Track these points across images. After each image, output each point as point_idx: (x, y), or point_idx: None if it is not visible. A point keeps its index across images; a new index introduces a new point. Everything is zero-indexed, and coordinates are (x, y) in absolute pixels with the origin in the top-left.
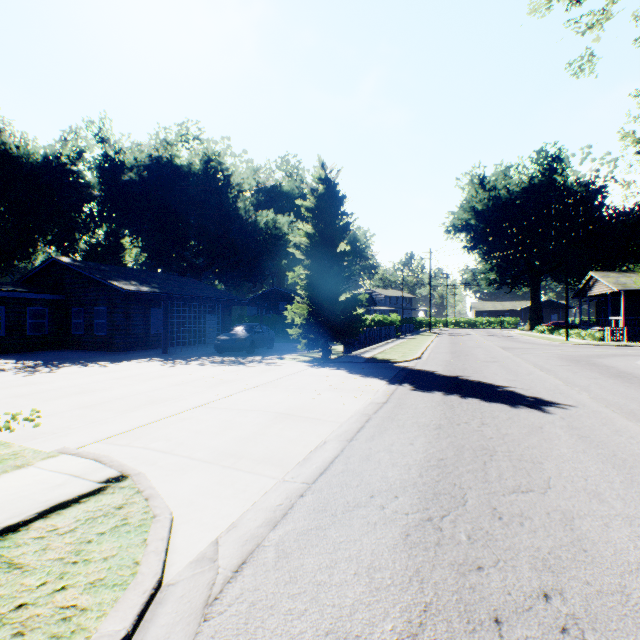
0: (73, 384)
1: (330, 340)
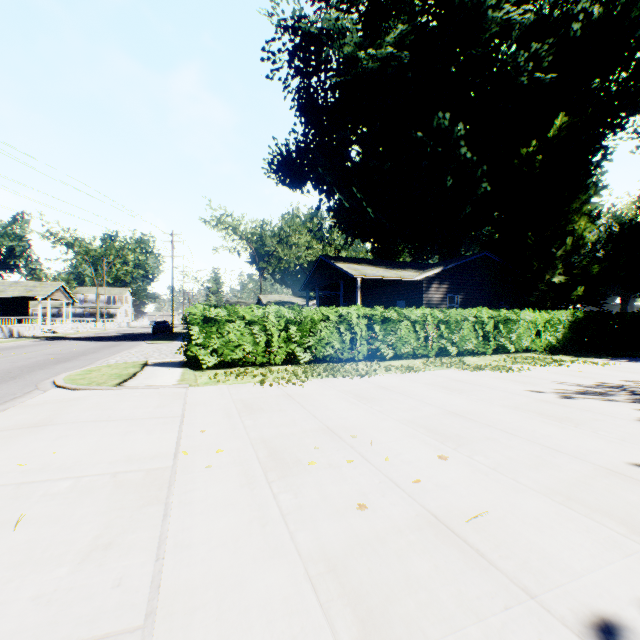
0: (427, 398)
1: None
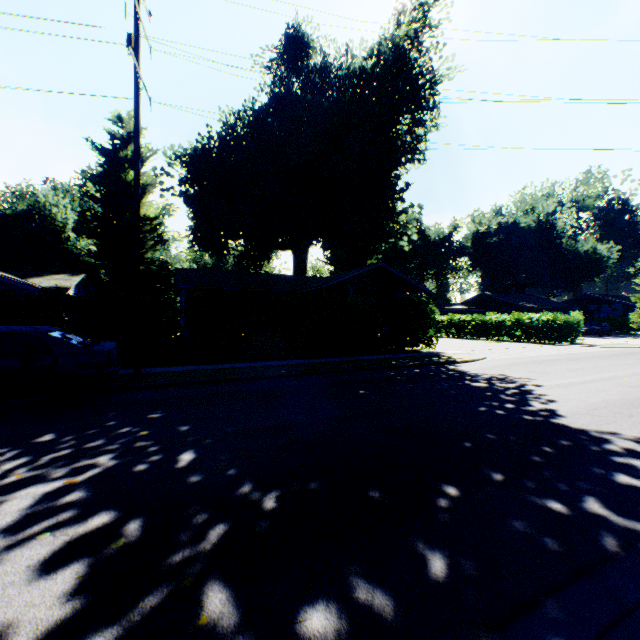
0: None
1: None
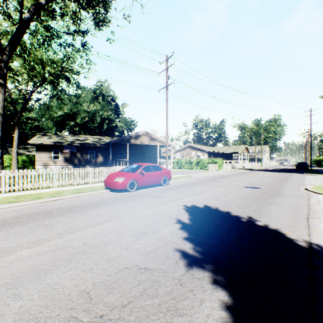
0: None
1: None
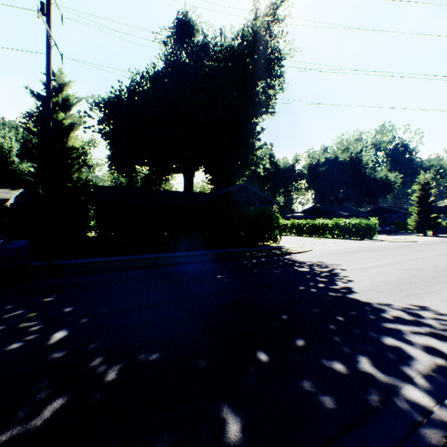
0: None
1: (425, 230)
